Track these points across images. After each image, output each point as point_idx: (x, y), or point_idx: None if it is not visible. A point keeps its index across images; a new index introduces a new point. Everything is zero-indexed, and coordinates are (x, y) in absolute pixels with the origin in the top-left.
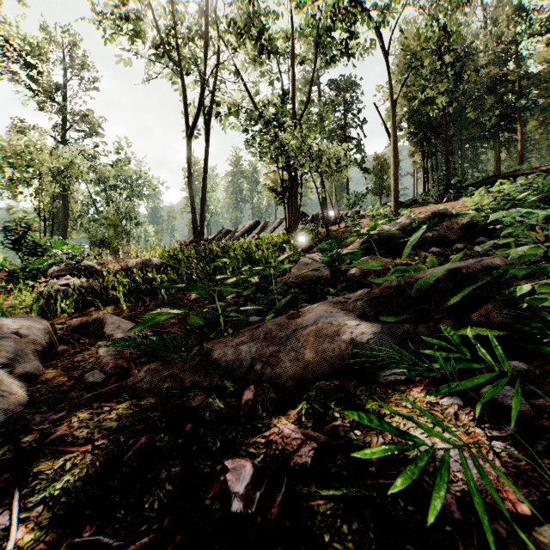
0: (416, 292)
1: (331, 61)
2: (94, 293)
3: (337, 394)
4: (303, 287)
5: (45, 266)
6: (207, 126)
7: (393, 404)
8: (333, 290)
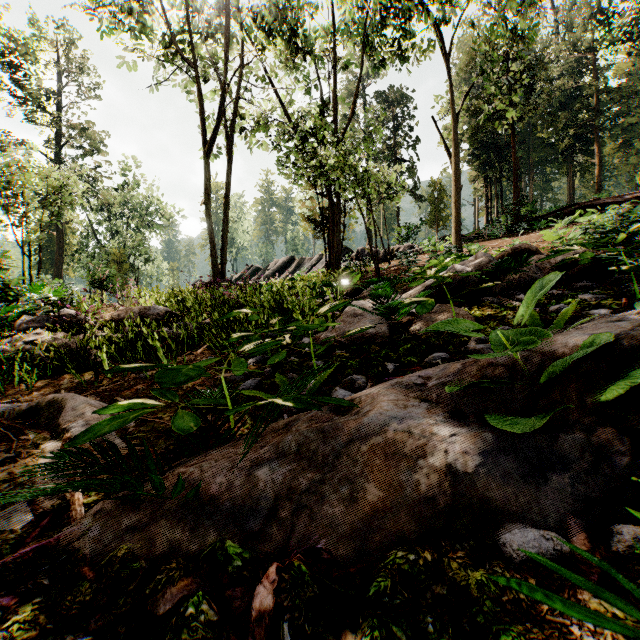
0: (544, 377)
1: (380, 66)
2: (71, 354)
3: (433, 589)
4: (352, 348)
5: (16, 315)
6: (230, 141)
7: (553, 630)
8: (394, 354)
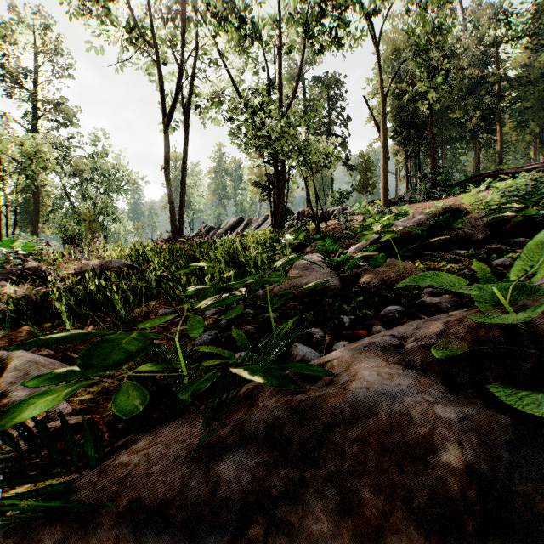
0: None
1: (318, 51)
2: (32, 305)
3: None
4: (305, 300)
5: None
6: (187, 114)
7: None
8: (348, 307)
